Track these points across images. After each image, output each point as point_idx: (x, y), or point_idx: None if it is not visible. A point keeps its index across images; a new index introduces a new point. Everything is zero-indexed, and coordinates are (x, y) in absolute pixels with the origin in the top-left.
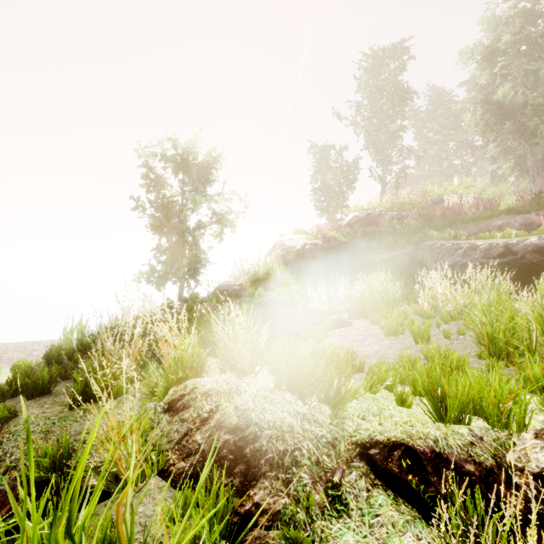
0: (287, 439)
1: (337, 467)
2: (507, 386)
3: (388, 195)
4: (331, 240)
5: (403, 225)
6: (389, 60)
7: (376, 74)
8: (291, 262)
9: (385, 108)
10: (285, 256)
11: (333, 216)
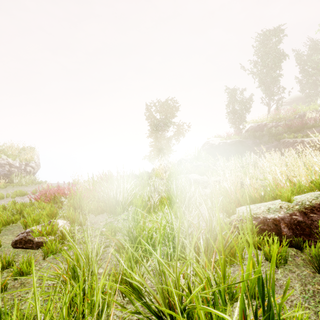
0: (198, 180)
1: (207, 184)
2: (254, 176)
3: (272, 113)
4: (233, 140)
5: (276, 131)
6: (273, 36)
7: (265, 45)
8: (212, 151)
9: (270, 63)
10: (209, 148)
11: (238, 126)
